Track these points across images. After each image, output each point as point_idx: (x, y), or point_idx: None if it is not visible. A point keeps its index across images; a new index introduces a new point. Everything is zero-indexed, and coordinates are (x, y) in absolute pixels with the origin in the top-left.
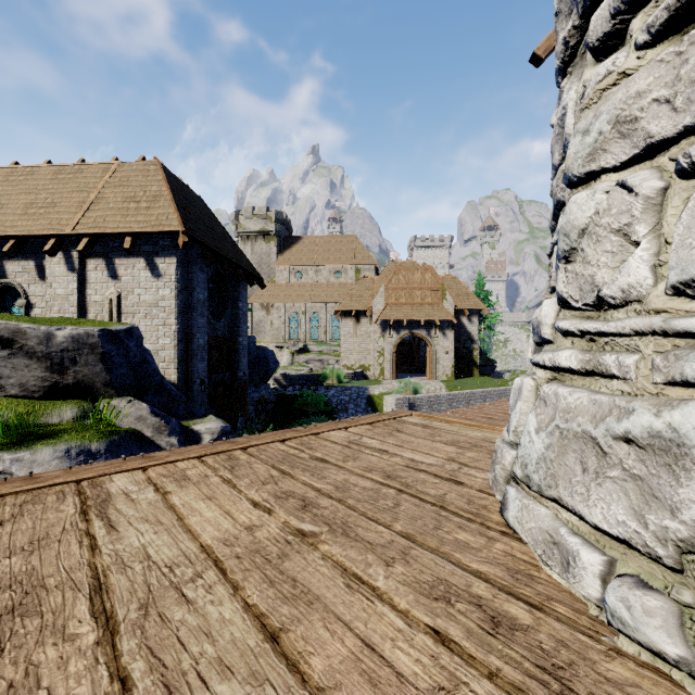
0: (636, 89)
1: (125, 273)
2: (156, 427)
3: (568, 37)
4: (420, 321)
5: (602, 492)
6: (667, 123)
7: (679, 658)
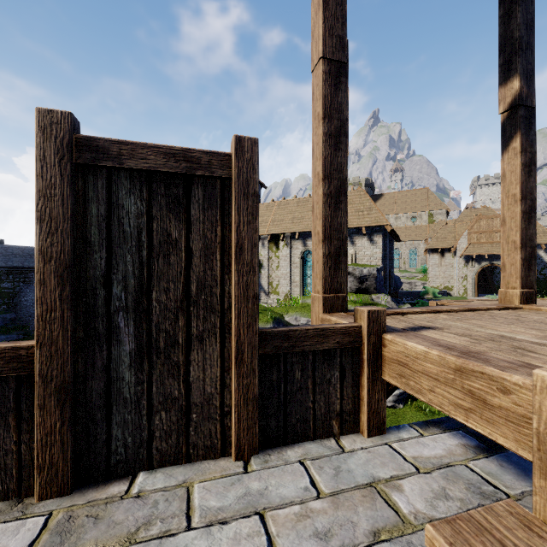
0: None
1: (358, 243)
2: (392, 306)
3: None
4: (499, 255)
5: None
6: None
7: None
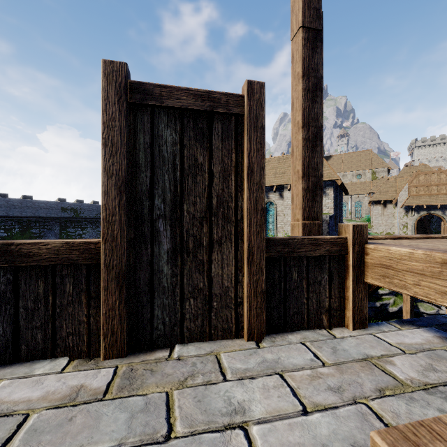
0: None
1: None
2: None
3: None
4: (436, 205)
5: None
6: None
7: None
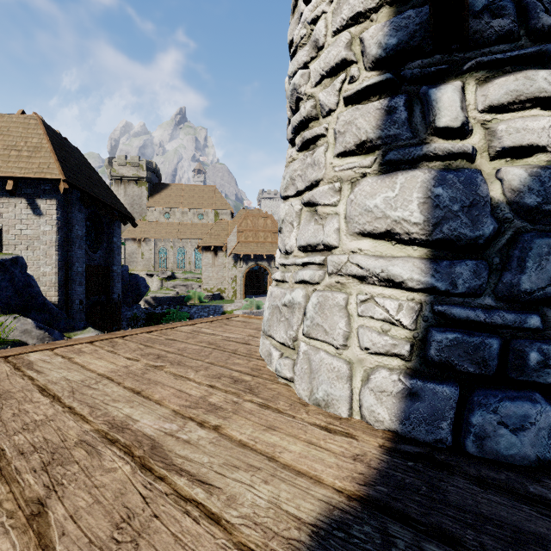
0: (295, 168)
1: (6, 210)
2: (41, 338)
3: (287, 128)
4: (263, 255)
5: (280, 327)
6: (301, 184)
7: (291, 377)
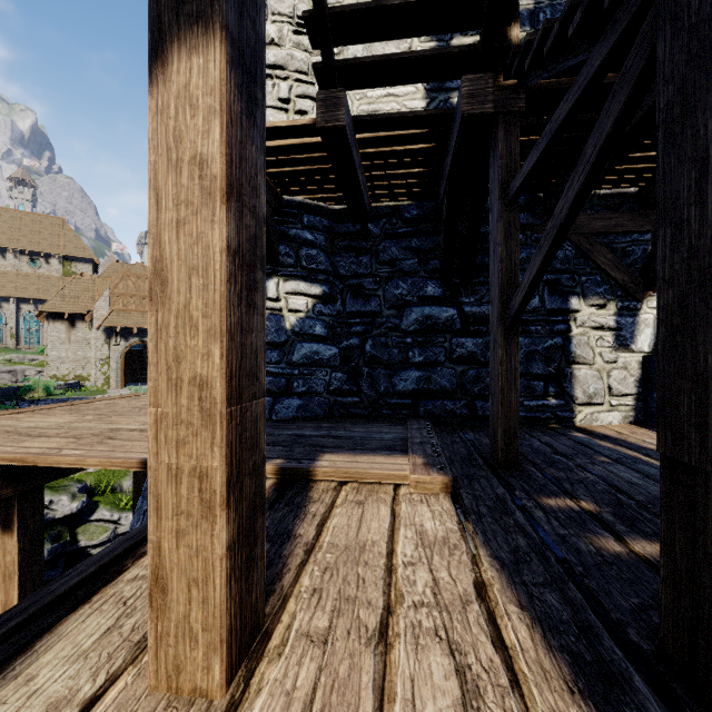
0: None
1: None
2: None
3: None
4: None
5: None
6: None
7: None
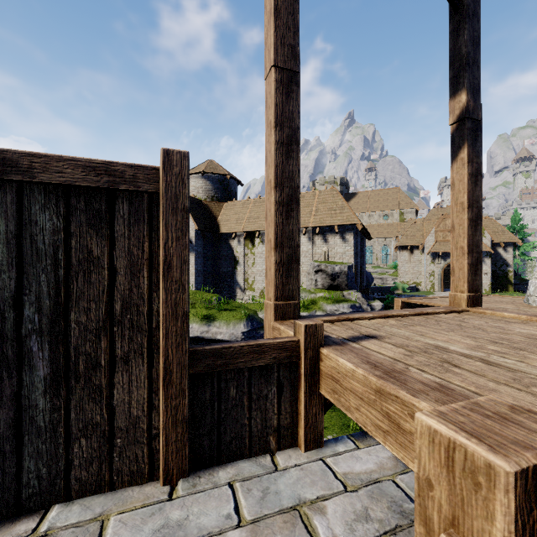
0: None
1: (330, 240)
2: (363, 302)
3: None
4: None
5: None
6: None
7: None
